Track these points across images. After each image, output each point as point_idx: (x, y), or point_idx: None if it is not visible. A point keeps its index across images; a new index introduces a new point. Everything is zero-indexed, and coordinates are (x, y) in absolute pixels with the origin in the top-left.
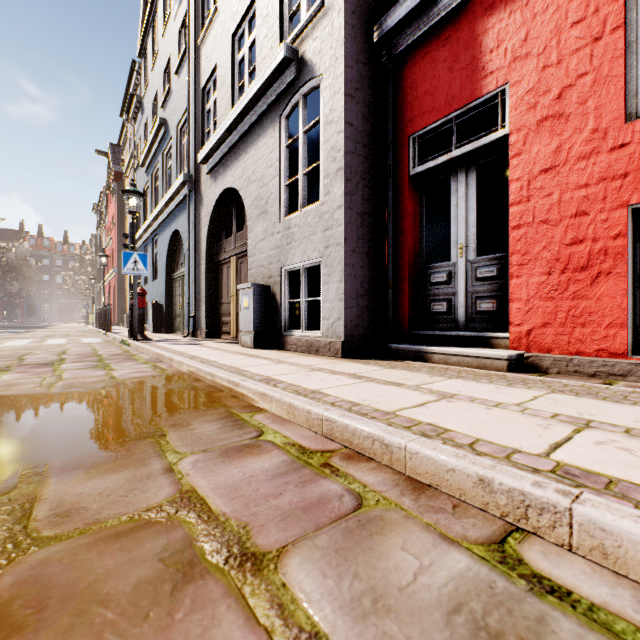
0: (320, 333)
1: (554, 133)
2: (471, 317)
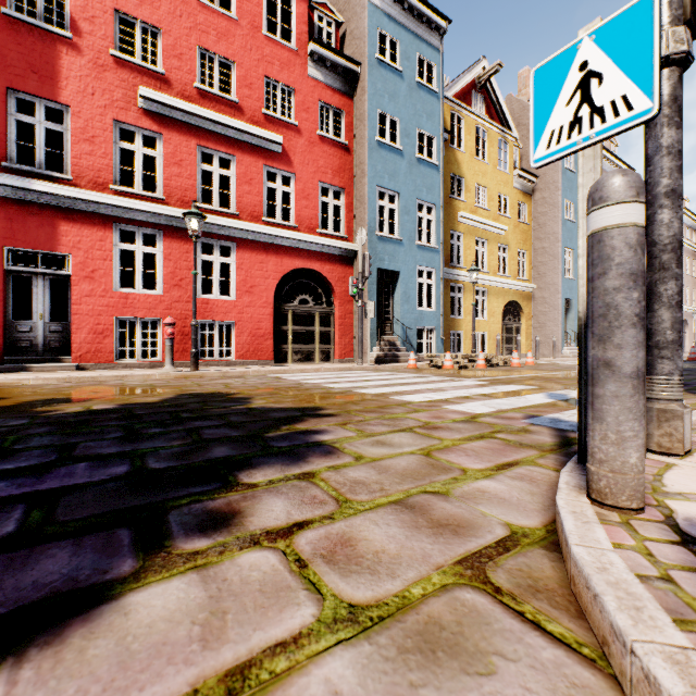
0: None
1: (92, 284)
2: (47, 350)
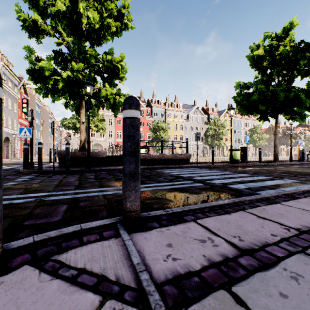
0: (16, 157)
1: None
2: None
